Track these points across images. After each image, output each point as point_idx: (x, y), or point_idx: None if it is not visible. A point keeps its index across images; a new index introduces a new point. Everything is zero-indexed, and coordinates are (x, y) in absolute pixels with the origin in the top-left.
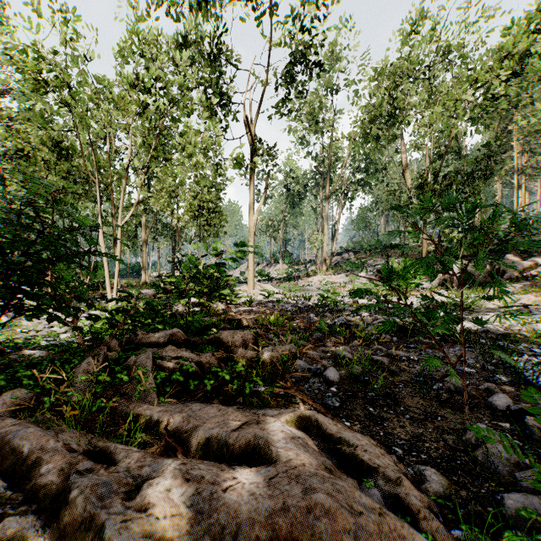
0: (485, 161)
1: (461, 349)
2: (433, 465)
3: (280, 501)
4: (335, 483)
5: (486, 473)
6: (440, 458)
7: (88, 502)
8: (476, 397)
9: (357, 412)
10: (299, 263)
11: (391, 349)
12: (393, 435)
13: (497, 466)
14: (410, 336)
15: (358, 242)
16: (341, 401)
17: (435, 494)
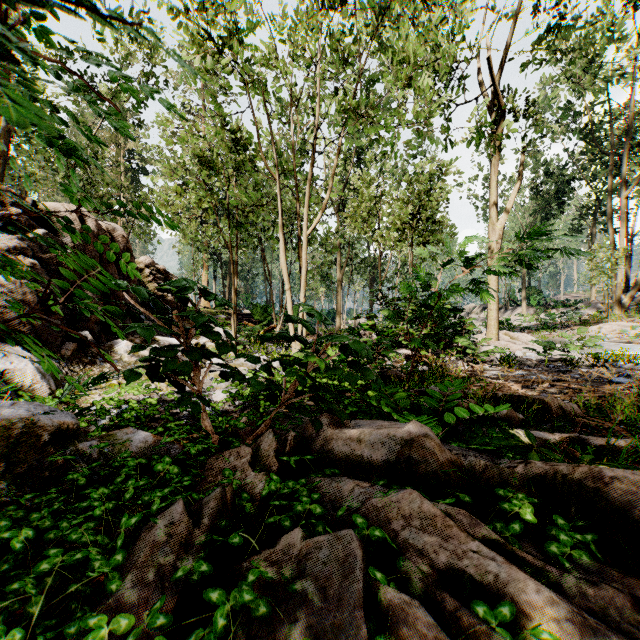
0: None
1: None
2: None
3: None
4: None
5: None
6: None
7: None
8: None
9: None
10: (557, 305)
11: None
12: None
13: None
14: None
15: None
16: None
17: None
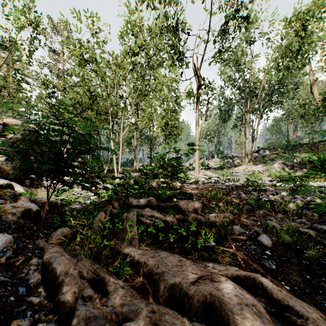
0: None
1: None
2: None
3: None
4: None
5: None
6: None
7: None
8: None
9: (294, 277)
10: (228, 158)
11: (314, 223)
12: None
13: None
14: None
15: (272, 143)
16: (276, 264)
17: None
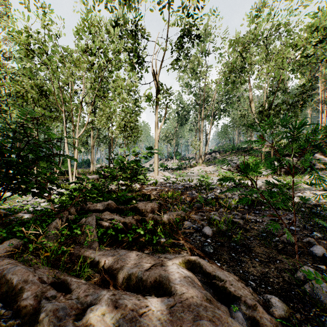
0: (301, 95)
1: (289, 214)
2: (276, 294)
3: (177, 325)
4: (214, 311)
5: (312, 301)
6: (281, 289)
7: (51, 322)
8: (301, 247)
9: (224, 256)
10: (185, 159)
11: (244, 214)
12: (248, 273)
13: (319, 296)
14: (256, 205)
15: (221, 146)
16: (213, 248)
17: (279, 316)
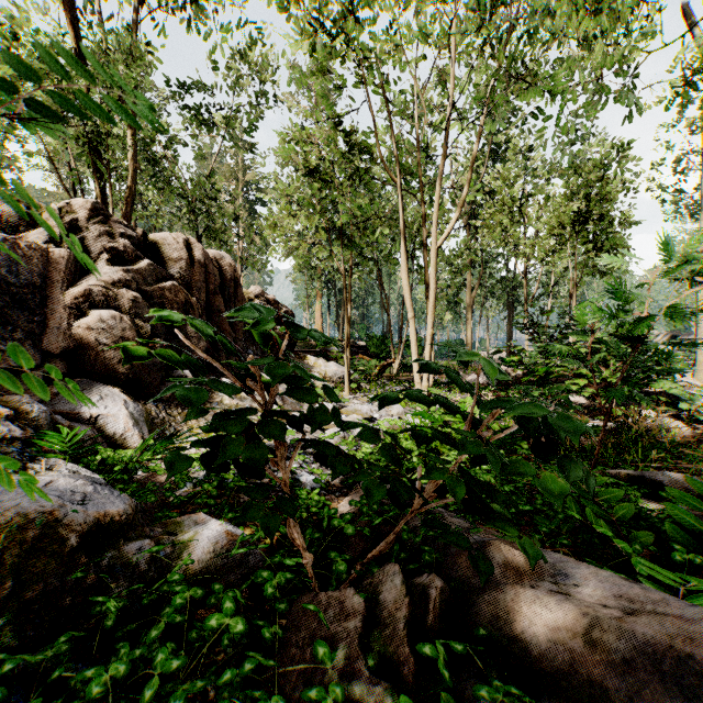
0: None
1: None
2: None
3: None
4: None
5: None
6: None
7: None
8: None
9: None
10: None
11: None
12: None
13: None
14: None
15: None
16: None
17: None
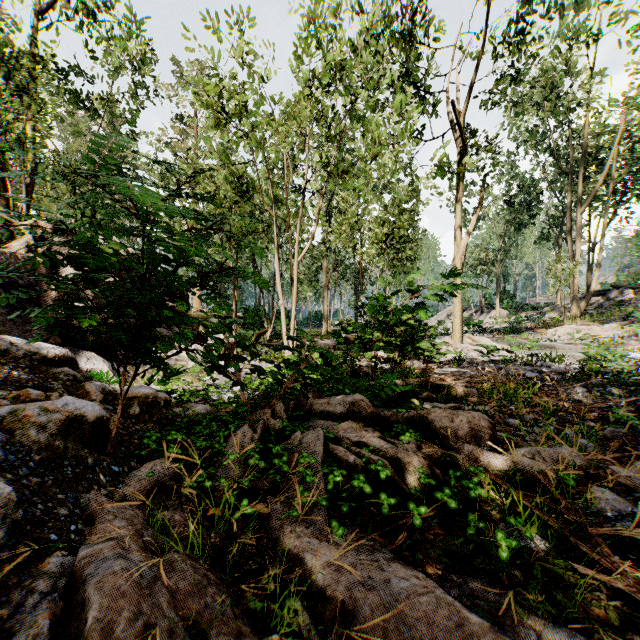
0: None
1: None
2: None
3: None
4: None
5: None
6: None
7: None
8: None
9: None
10: (527, 308)
11: None
12: None
13: None
14: None
15: (639, 272)
16: None
17: None
